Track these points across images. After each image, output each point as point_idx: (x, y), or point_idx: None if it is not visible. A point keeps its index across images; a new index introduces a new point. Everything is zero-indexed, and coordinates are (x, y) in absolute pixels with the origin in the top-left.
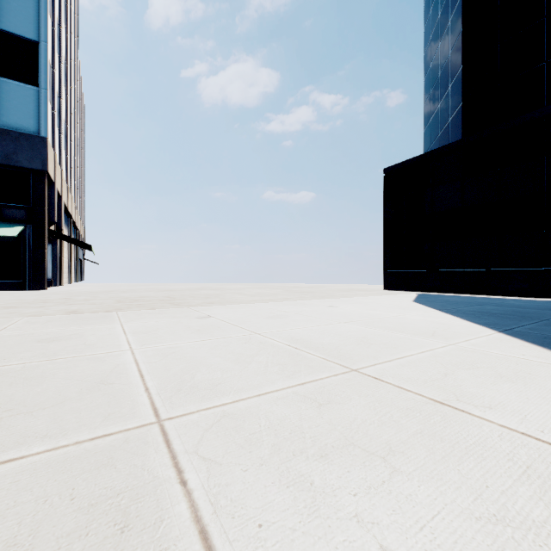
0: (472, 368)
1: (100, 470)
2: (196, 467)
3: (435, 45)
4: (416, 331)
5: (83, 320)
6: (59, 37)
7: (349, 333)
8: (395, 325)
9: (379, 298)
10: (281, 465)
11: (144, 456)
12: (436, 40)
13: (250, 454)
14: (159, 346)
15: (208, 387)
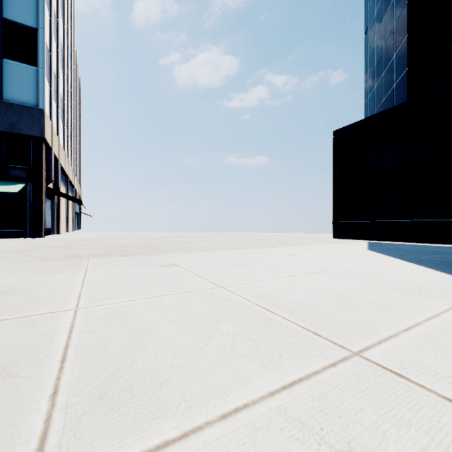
0: None
1: None
2: None
3: (379, 20)
4: (397, 286)
5: (52, 268)
6: (57, 27)
7: (323, 288)
8: (368, 278)
9: (333, 246)
10: None
11: None
12: (380, 16)
13: None
14: (110, 304)
15: (147, 391)
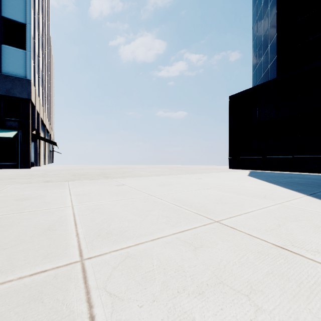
0: (296, 220)
1: (30, 304)
2: (103, 303)
3: (259, 22)
4: (253, 195)
5: (47, 187)
6: (38, 21)
7: (211, 196)
8: (239, 191)
9: (226, 173)
10: (169, 301)
11: (65, 291)
12: (260, 19)
13: (145, 290)
14: (90, 204)
15: (118, 233)
